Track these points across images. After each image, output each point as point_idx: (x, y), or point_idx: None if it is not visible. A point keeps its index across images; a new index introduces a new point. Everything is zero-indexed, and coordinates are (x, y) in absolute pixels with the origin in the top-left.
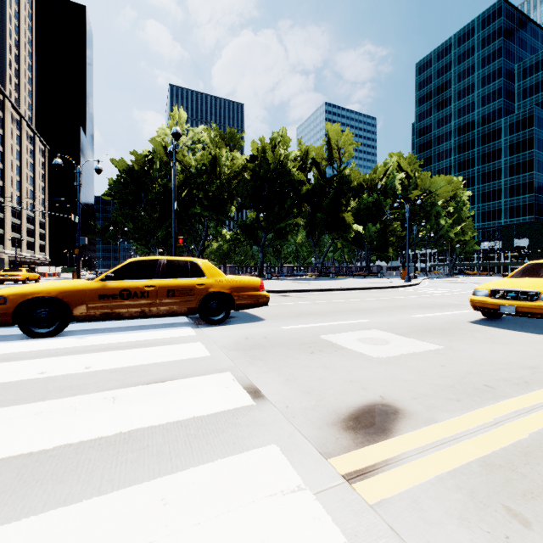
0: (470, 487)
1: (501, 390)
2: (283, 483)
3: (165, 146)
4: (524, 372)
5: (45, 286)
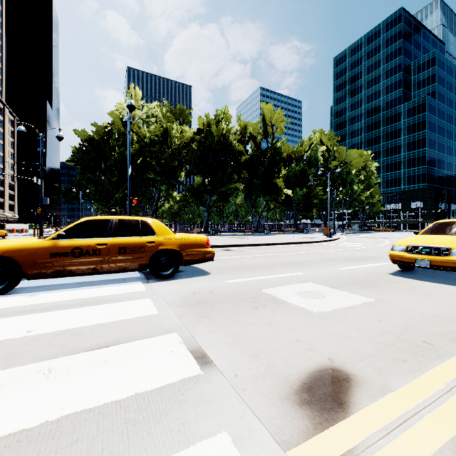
0: None
1: (441, 347)
2: None
3: (122, 119)
4: (454, 325)
5: None
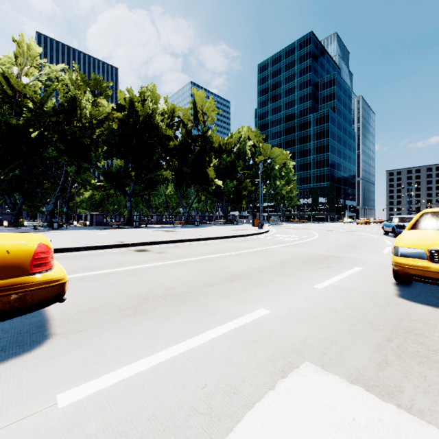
0: None
1: None
2: None
3: (7, 74)
4: None
5: None
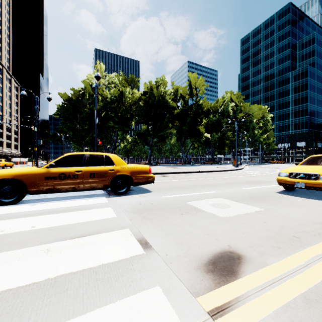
0: (299, 320)
1: (305, 240)
2: (165, 321)
3: (91, 85)
4: (316, 226)
5: (9, 171)
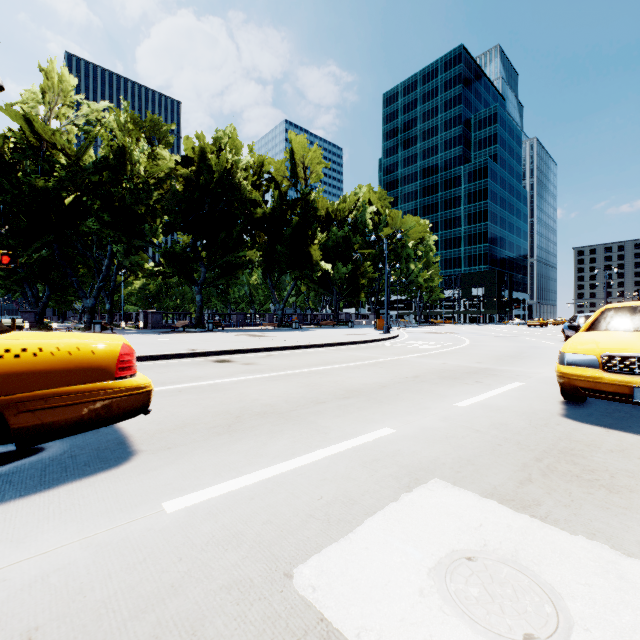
0: None
1: None
2: None
3: (31, 117)
4: None
5: None
